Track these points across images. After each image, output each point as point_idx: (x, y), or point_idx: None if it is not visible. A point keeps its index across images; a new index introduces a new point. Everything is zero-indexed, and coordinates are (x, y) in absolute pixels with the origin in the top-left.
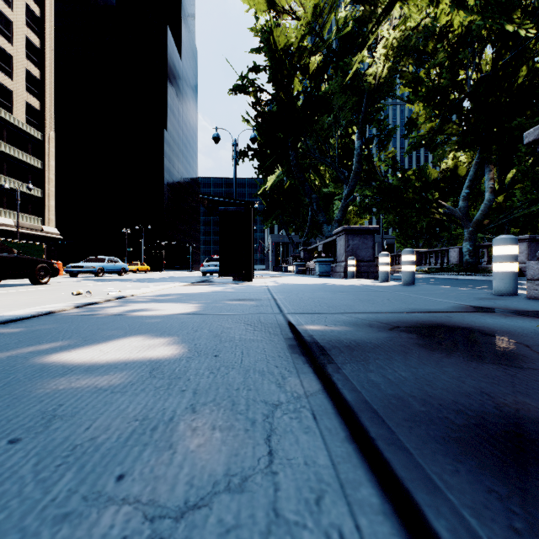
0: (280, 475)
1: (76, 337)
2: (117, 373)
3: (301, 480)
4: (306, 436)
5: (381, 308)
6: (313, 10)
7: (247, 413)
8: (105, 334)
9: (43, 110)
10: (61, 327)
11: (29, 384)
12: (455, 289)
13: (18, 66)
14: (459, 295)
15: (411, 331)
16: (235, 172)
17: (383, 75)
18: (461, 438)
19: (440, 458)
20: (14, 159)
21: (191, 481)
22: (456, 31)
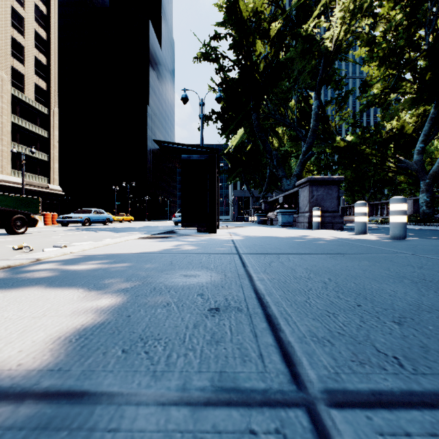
0: None
1: None
2: None
3: None
4: None
5: None
6: None
7: None
8: None
9: (49, 90)
10: None
11: None
12: None
13: (28, 55)
14: None
15: None
16: (202, 129)
17: (340, 38)
18: None
19: None
20: (26, 130)
21: None
22: None
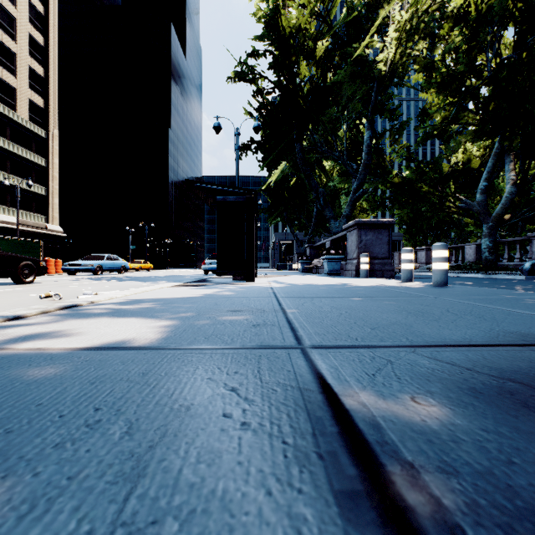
0: None
1: None
2: None
3: None
4: None
5: (465, 333)
6: None
7: None
8: None
9: (47, 108)
10: None
11: None
12: (510, 292)
13: (21, 64)
14: None
15: None
16: (237, 163)
17: (395, 60)
18: None
19: None
20: (18, 157)
21: None
22: (473, 12)
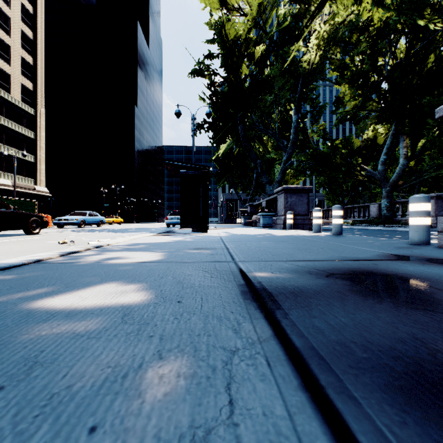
0: (241, 427)
1: (59, 283)
2: (93, 319)
3: (260, 433)
4: (263, 384)
5: (317, 256)
6: (258, 8)
7: (208, 359)
8: (84, 281)
9: (35, 91)
10: (47, 274)
11: (15, 330)
12: (376, 239)
13: (14, 55)
14: (381, 244)
15: (345, 278)
16: (193, 141)
17: (315, 61)
18: (403, 386)
19: (387, 408)
20: (12, 131)
21: (158, 433)
22: (375, 25)
